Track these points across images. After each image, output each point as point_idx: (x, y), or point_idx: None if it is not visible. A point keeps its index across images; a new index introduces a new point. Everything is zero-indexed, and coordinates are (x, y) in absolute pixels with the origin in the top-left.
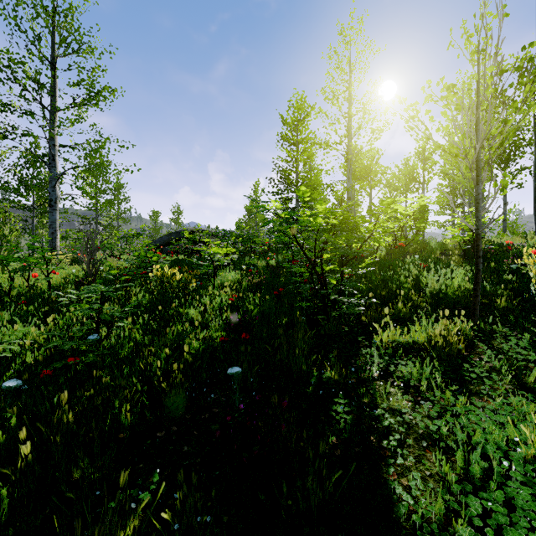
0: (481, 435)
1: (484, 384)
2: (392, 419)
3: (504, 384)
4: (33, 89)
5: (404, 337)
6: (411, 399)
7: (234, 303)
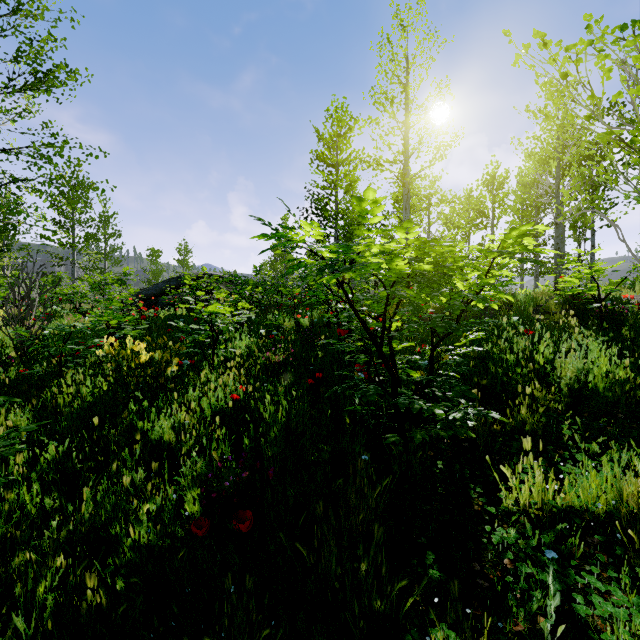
0: None
1: None
2: None
3: None
4: None
5: (564, 497)
6: None
7: (239, 403)
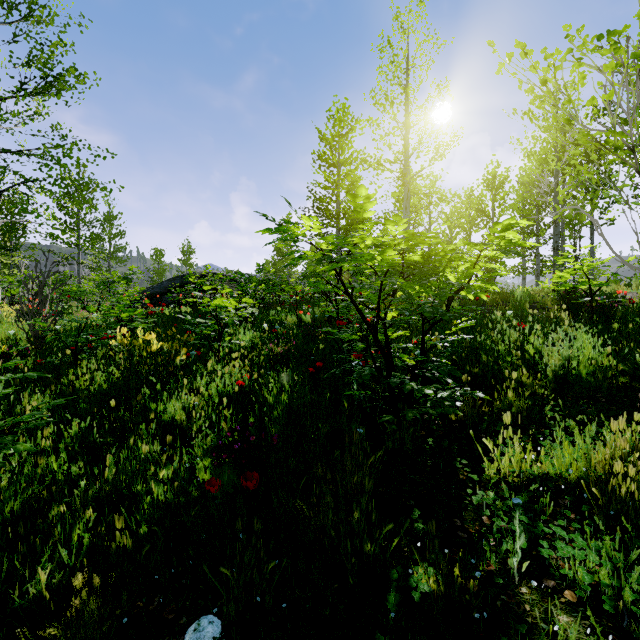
0: None
1: None
2: None
3: None
4: None
5: (541, 465)
6: None
7: (244, 389)
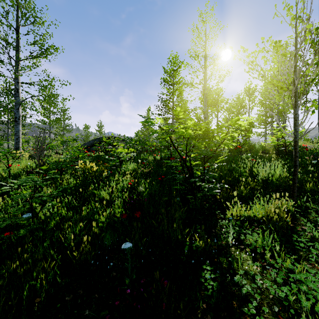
0: None
1: (309, 251)
2: (248, 286)
3: None
4: (2, 45)
5: (248, 212)
6: (260, 265)
7: (132, 186)
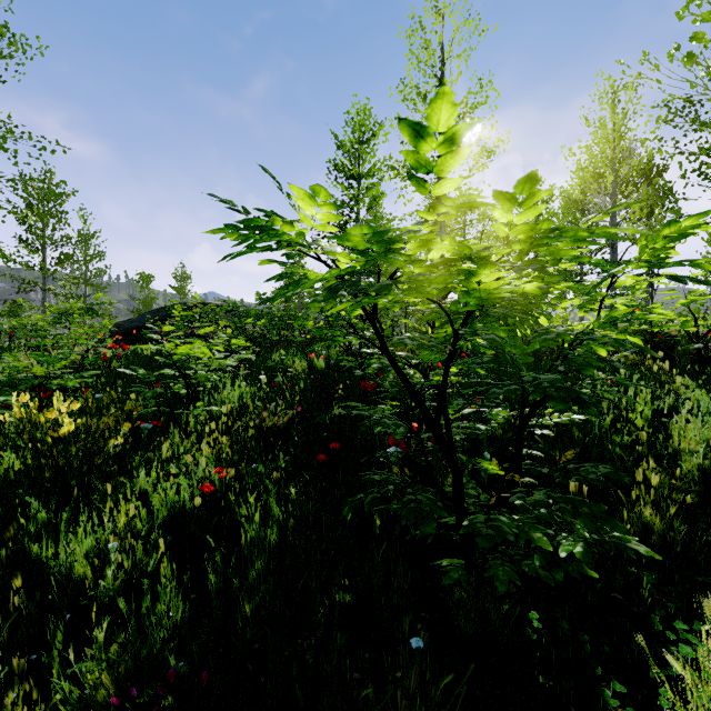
0: None
1: None
2: None
3: None
4: None
5: None
6: None
7: (213, 495)
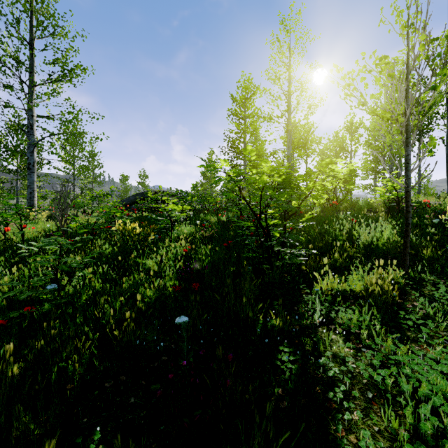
0: (426, 386)
1: (420, 331)
2: (336, 368)
3: (439, 331)
4: (12, 65)
5: (342, 285)
6: (353, 347)
7: (187, 254)
